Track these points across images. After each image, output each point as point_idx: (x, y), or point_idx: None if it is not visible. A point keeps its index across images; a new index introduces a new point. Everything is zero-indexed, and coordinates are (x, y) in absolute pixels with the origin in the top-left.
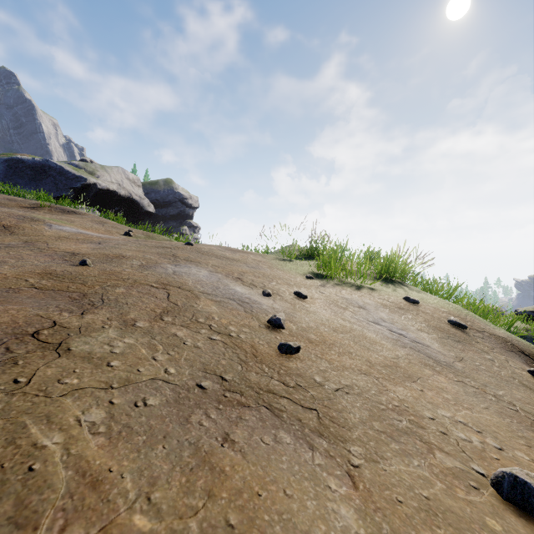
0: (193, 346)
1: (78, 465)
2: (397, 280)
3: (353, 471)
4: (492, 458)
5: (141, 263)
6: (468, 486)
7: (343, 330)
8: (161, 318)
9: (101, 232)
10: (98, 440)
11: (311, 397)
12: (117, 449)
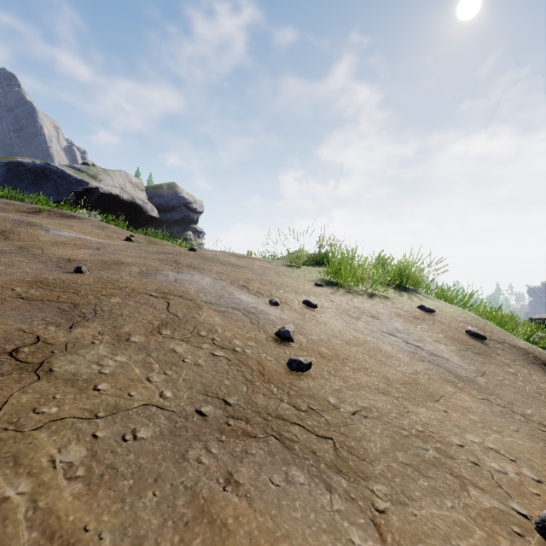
0: (194, 364)
1: (46, 523)
2: (410, 288)
3: (378, 517)
4: (532, 493)
5: (141, 270)
6: (511, 532)
7: (356, 343)
8: (159, 331)
9: (101, 237)
10: (75, 487)
11: (326, 423)
12: (96, 498)
